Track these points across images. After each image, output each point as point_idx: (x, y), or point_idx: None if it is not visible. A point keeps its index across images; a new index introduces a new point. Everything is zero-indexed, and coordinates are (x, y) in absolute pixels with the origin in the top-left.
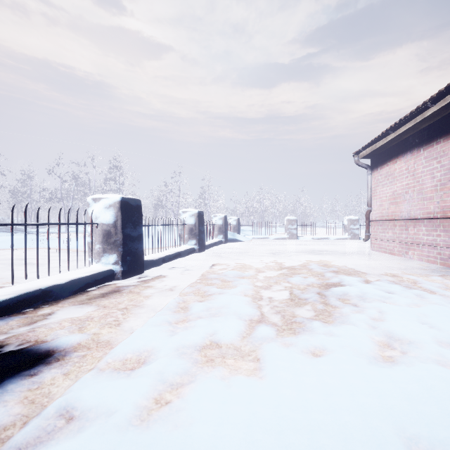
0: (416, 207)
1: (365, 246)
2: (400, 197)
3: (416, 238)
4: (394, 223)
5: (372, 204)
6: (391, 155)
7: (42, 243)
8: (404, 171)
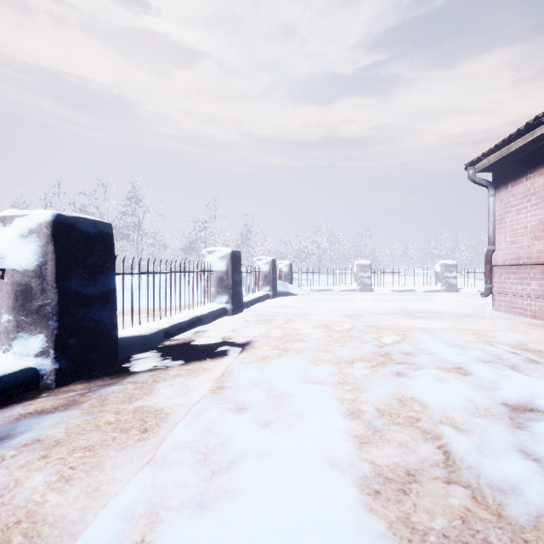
0: None
1: (476, 302)
2: None
3: None
4: (543, 269)
5: (496, 240)
6: (535, 162)
7: None
8: None
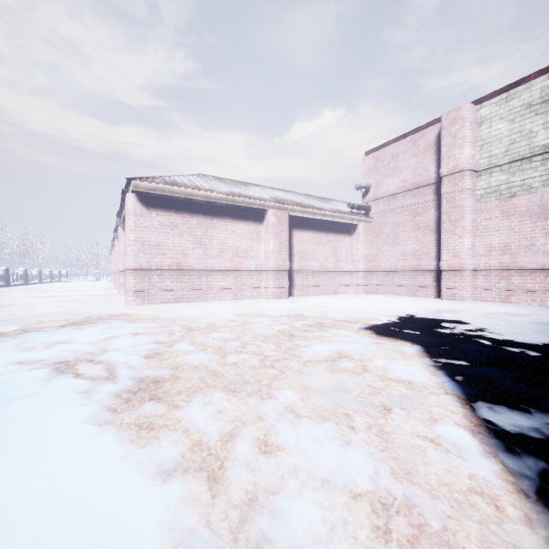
0: None
1: None
2: None
3: None
4: None
5: None
6: None
7: None
8: None
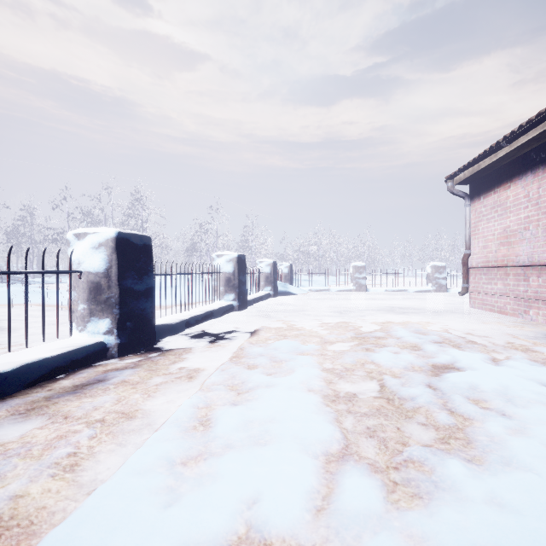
0: (542, 248)
1: (459, 301)
2: (515, 235)
3: (542, 292)
4: (506, 271)
5: (471, 245)
6: (501, 178)
7: (33, 297)
8: (522, 199)
